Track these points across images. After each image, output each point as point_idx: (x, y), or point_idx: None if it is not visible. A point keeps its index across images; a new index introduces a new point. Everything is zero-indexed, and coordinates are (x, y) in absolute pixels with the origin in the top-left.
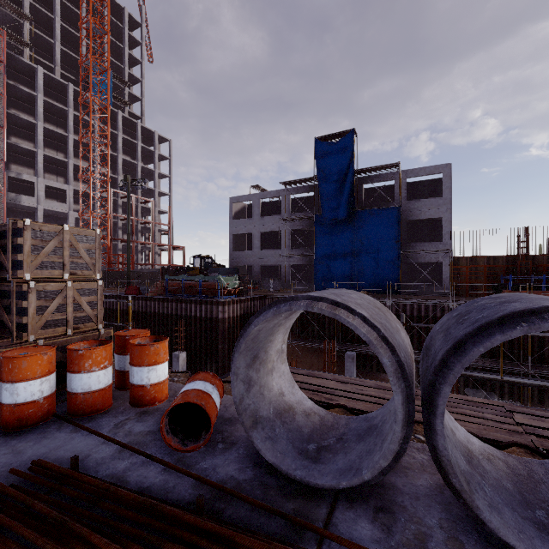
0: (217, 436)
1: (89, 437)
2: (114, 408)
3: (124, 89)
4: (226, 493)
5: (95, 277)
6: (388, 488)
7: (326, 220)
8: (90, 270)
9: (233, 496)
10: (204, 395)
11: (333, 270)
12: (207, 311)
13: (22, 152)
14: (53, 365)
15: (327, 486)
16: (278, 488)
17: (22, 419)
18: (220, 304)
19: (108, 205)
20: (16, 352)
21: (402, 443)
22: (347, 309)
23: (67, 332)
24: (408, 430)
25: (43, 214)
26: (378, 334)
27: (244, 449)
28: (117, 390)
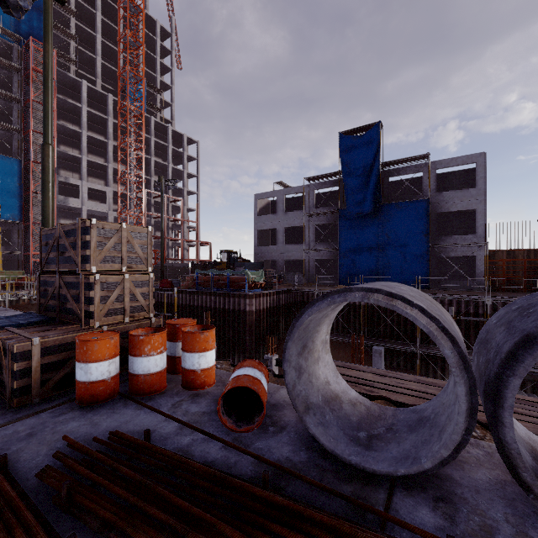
0: (267, 419)
1: (152, 415)
2: (169, 390)
3: (156, 96)
4: (285, 472)
5: (147, 270)
6: (445, 479)
7: (351, 215)
8: (143, 264)
9: (292, 475)
10: (255, 381)
11: (358, 264)
12: (235, 304)
13: (69, 158)
14: (118, 349)
15: (384, 473)
16: (333, 471)
17: (94, 396)
18: (248, 298)
19: (143, 204)
20: (88, 336)
21: (464, 434)
22: (404, 300)
23: (124, 320)
24: (471, 421)
25: (86, 214)
26: (438, 325)
27: (295, 433)
28: (169, 374)
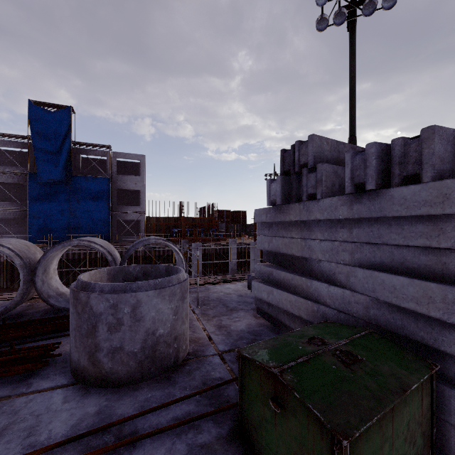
0: None
1: None
2: None
3: None
4: None
5: None
6: (24, 313)
7: (42, 179)
8: None
9: None
10: None
11: (50, 224)
12: None
13: None
14: None
15: None
16: None
17: None
18: None
19: None
20: None
21: (25, 290)
22: (1, 245)
23: None
24: (28, 285)
25: None
26: (15, 253)
27: None
28: None
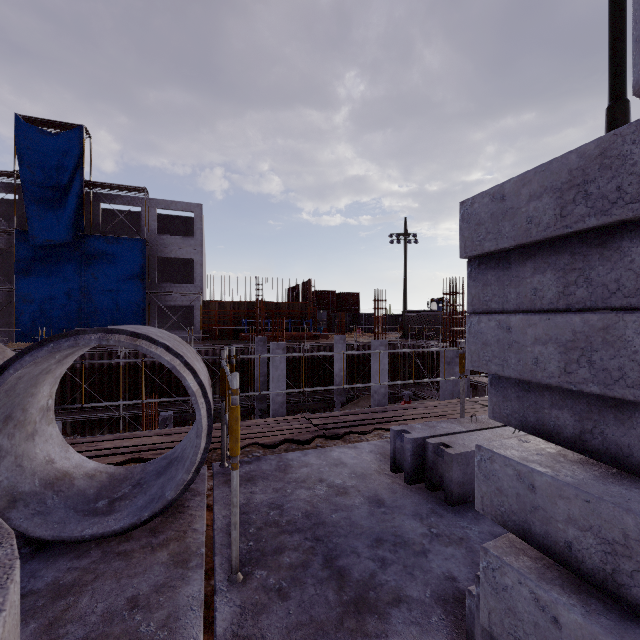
0: None
1: None
2: None
3: None
4: None
5: None
6: None
7: (36, 240)
8: None
9: None
10: None
11: (49, 312)
12: None
13: None
14: None
15: None
16: None
17: None
18: None
19: None
20: None
21: None
22: None
23: None
24: None
25: None
26: None
27: None
28: None
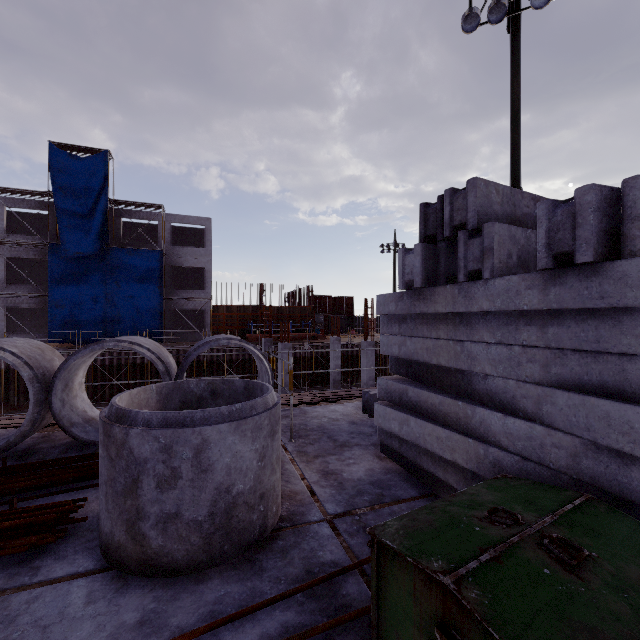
0: None
1: None
2: None
3: None
4: None
5: None
6: (36, 449)
7: (67, 253)
8: None
9: None
10: None
11: (78, 316)
12: None
13: None
14: None
15: None
16: None
17: None
18: None
19: None
20: None
21: (37, 416)
22: (1, 348)
23: None
24: (41, 408)
25: None
26: (22, 361)
27: None
28: None
